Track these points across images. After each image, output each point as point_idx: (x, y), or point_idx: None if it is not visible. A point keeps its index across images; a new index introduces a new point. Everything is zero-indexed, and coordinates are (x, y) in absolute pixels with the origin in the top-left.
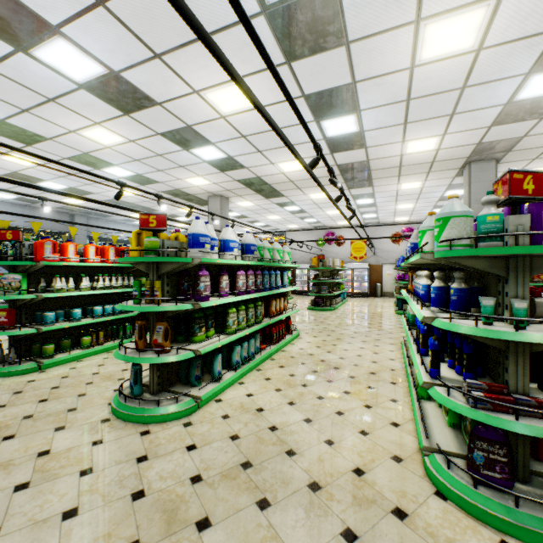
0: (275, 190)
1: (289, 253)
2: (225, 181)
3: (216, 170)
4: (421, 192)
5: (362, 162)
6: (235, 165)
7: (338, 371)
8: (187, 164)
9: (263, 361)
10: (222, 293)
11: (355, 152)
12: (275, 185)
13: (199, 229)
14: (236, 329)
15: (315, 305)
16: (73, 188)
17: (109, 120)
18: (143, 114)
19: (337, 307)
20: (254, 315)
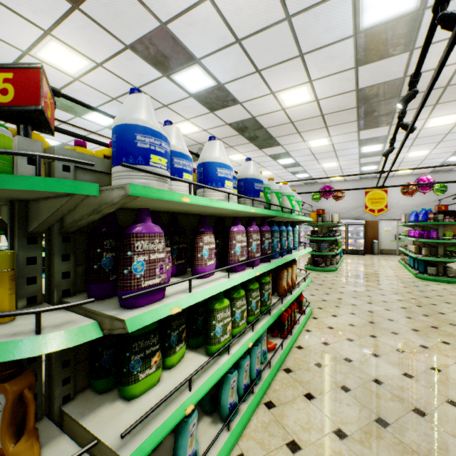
0: (270, 137)
1: (299, 202)
2: (215, 127)
3: (205, 110)
4: (450, 130)
5: (394, 81)
6: (226, 98)
7: (432, 425)
8: (170, 101)
9: (273, 376)
10: (198, 276)
11: (392, 61)
12: (271, 129)
13: (134, 113)
14: (229, 344)
15: (313, 265)
16: (66, 144)
17: (58, 22)
18: (97, 2)
19: (338, 267)
20: (259, 301)
